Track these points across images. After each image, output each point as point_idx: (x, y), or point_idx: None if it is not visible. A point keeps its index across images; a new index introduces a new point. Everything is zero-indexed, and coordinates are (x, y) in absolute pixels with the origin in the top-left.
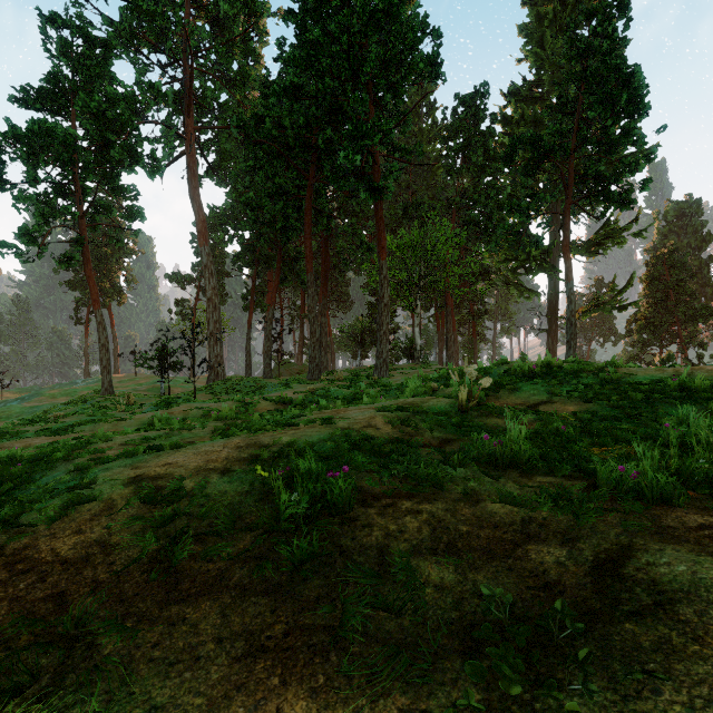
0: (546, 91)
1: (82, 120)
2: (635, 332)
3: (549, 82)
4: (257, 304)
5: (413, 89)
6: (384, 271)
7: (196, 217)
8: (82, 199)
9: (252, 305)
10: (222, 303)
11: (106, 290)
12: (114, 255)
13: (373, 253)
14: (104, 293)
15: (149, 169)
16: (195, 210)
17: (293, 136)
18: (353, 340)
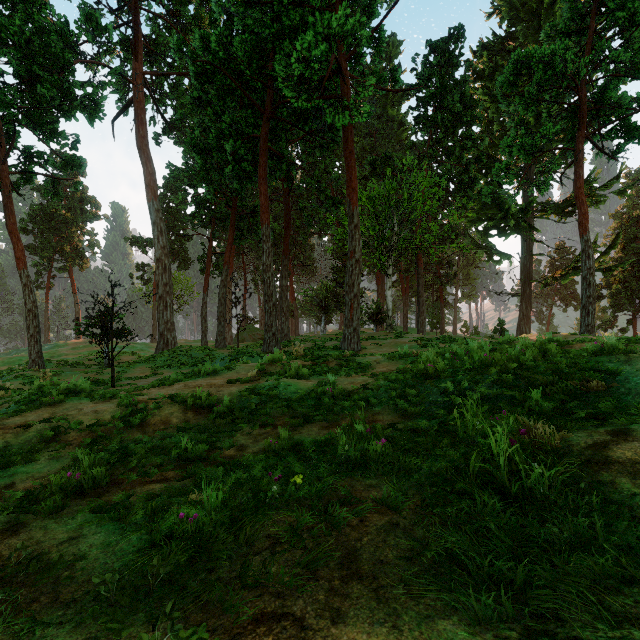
0: (519, 44)
1: (1, 49)
2: (609, 297)
3: (524, 33)
4: (215, 267)
5: (388, 6)
6: (355, 218)
7: (144, 169)
8: (7, 144)
9: (208, 267)
10: (183, 267)
11: (66, 254)
12: (75, 219)
13: (339, 208)
14: (65, 257)
15: (89, 114)
16: (143, 161)
17: (245, 61)
18: (317, 305)
